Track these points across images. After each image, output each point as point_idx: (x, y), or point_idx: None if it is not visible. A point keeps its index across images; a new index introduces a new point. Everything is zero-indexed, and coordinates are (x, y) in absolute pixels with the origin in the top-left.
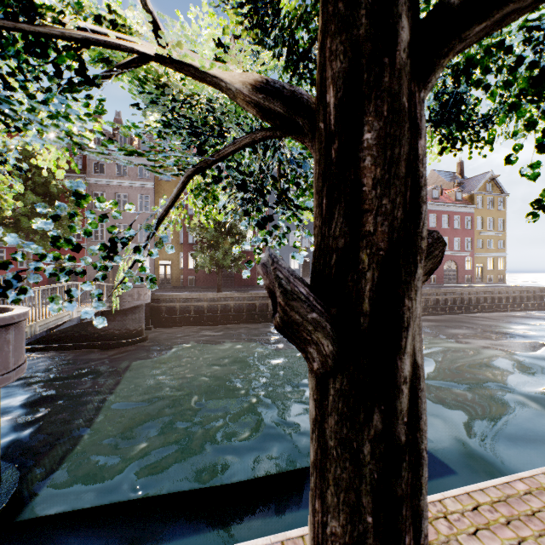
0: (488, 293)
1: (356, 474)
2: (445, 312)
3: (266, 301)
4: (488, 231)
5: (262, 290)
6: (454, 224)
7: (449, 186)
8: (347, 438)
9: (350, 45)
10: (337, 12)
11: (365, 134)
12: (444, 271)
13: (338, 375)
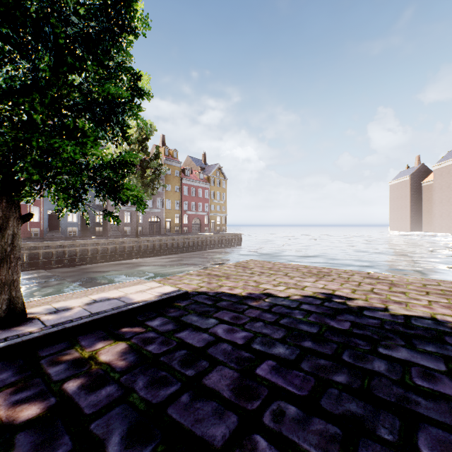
0: (212, 238)
1: (3, 248)
2: (188, 250)
3: (37, 250)
4: (217, 200)
5: (35, 242)
6: (200, 194)
7: (197, 168)
8: (1, 243)
9: (3, 186)
10: (1, 180)
11: (4, 200)
12: (193, 224)
13: (0, 235)
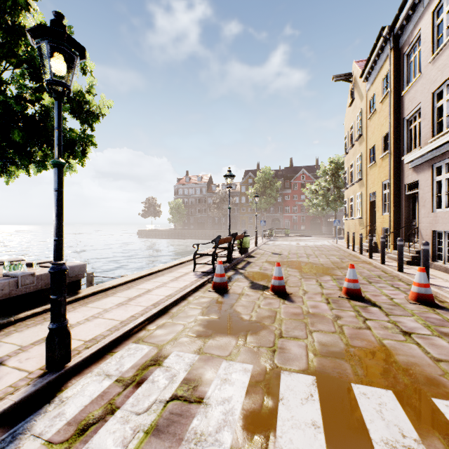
0: None
1: None
2: None
3: None
4: None
5: None
6: None
7: None
8: None
9: None
10: None
11: None
12: None
13: None
